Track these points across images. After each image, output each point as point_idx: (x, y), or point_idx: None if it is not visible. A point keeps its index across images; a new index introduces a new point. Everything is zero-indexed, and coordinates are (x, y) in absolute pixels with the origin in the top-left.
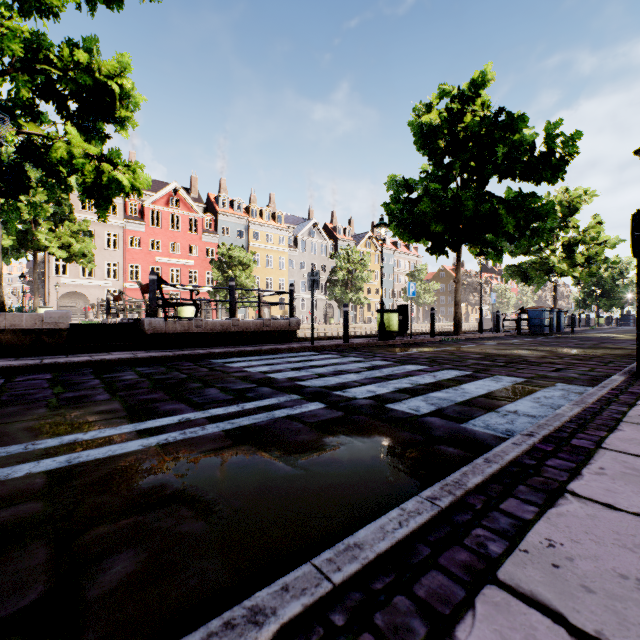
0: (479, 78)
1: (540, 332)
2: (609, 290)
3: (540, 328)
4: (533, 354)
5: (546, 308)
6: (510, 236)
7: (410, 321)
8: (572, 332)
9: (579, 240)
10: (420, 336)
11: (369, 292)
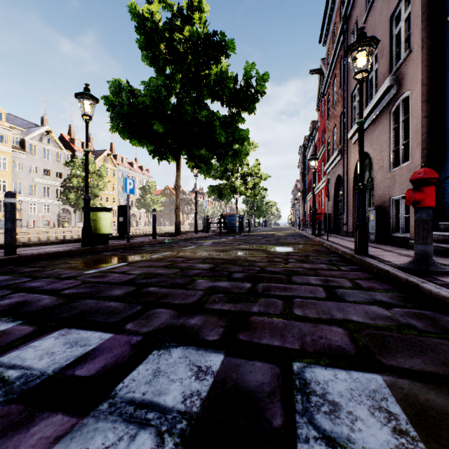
0: (197, 2)
1: (234, 231)
2: (259, 206)
3: (234, 229)
4: (256, 256)
5: (237, 214)
6: (218, 154)
7: (128, 222)
8: (249, 231)
9: (249, 173)
10: (143, 238)
11: (108, 200)
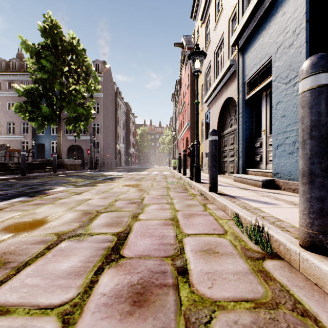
0: None
1: None
2: None
3: None
4: None
5: None
6: None
7: None
8: None
9: None
10: None
11: None
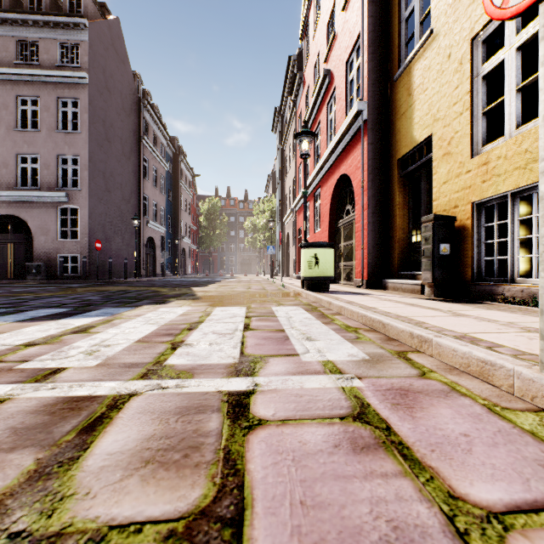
0: None
1: None
2: None
3: None
4: None
5: None
6: None
7: None
8: None
9: None
10: None
11: None
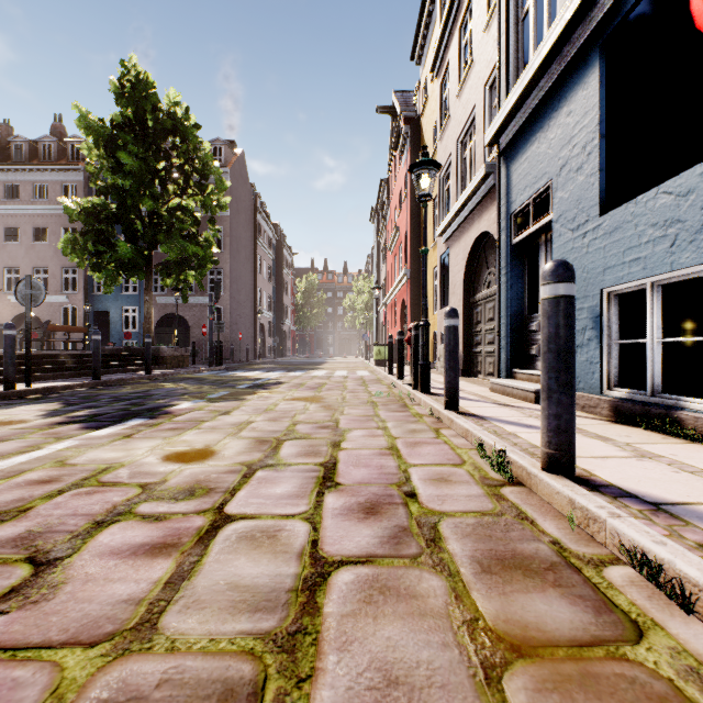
0: None
1: None
2: None
3: None
4: None
5: None
6: None
7: None
8: None
9: None
10: None
11: None
